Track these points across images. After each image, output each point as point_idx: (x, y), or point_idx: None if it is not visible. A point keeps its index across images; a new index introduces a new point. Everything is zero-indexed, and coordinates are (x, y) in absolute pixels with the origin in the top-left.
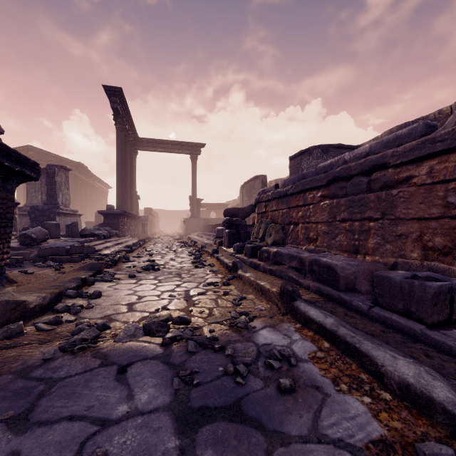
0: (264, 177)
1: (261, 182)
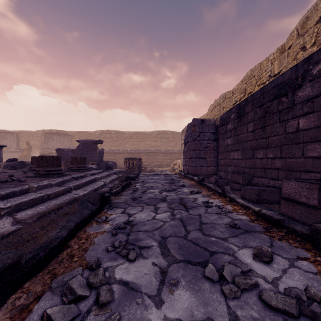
0: (18, 134)
1: (15, 136)
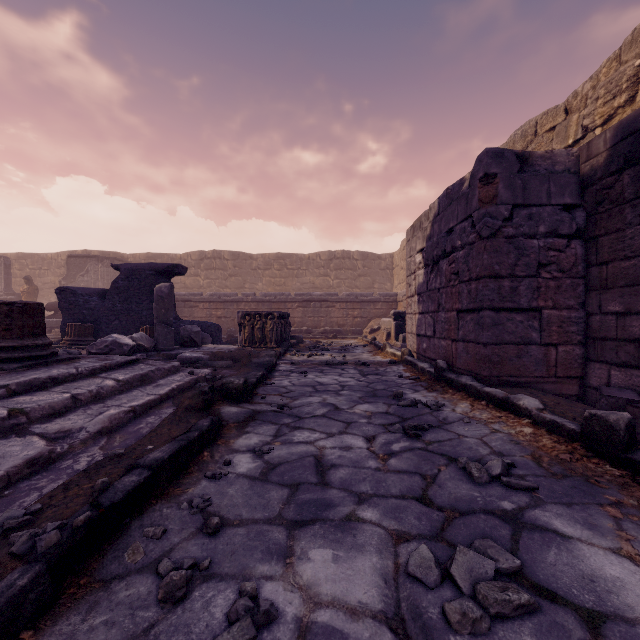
0: (8, 259)
1: (1, 265)
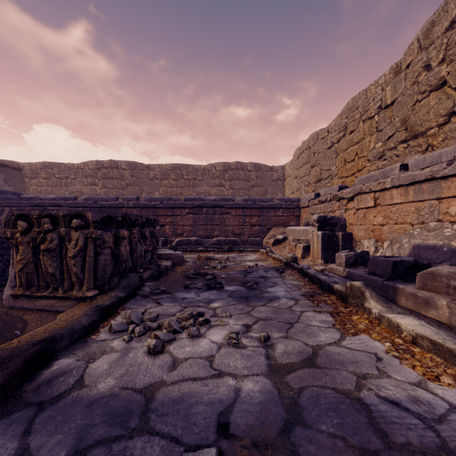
0: None
1: None
